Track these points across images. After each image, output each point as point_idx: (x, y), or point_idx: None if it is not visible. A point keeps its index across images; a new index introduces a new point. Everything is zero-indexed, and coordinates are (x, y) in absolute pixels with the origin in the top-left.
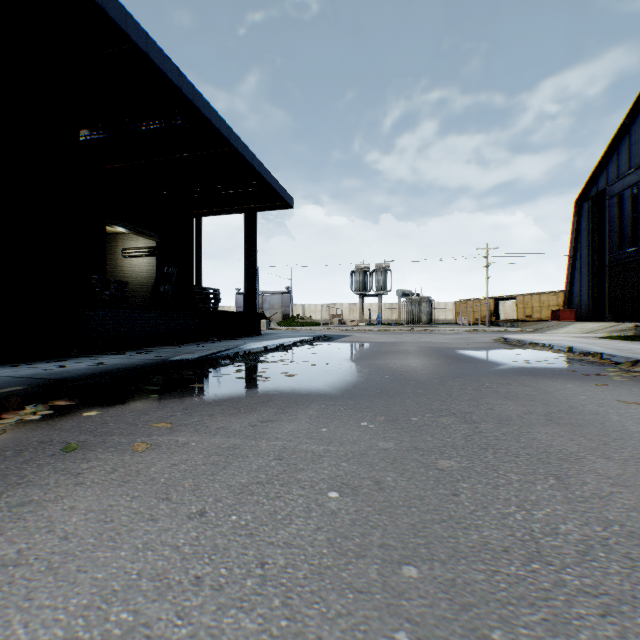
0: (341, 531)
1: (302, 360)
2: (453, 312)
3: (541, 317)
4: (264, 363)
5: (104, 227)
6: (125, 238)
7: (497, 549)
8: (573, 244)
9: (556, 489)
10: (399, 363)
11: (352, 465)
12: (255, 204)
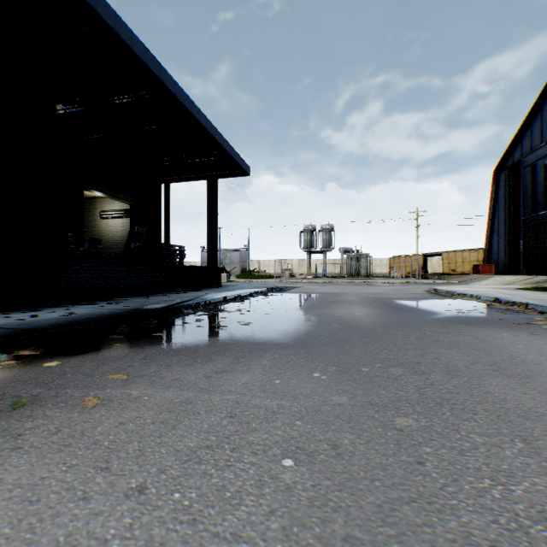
0: (298, 516)
1: (257, 309)
2: (387, 267)
3: (463, 271)
4: (223, 312)
5: (82, 191)
6: (102, 202)
7: (483, 544)
8: (492, 208)
9: (527, 455)
10: (344, 312)
11: (307, 424)
12: (216, 172)
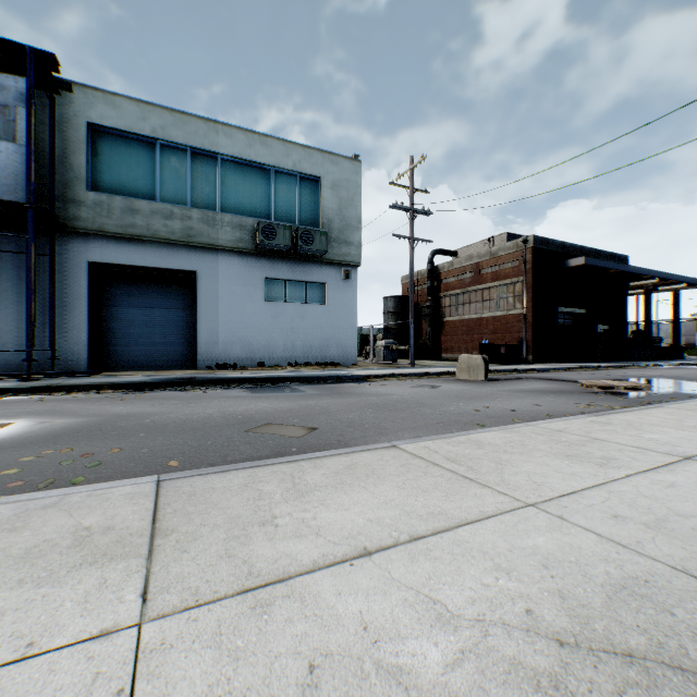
0: None
1: None
2: None
3: None
4: None
5: None
6: None
7: None
8: None
9: None
10: None
11: None
12: (679, 287)
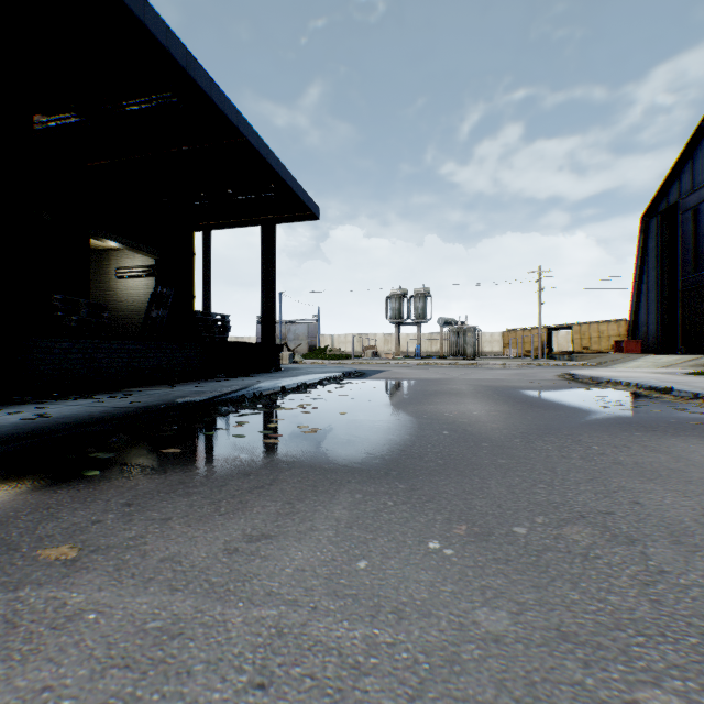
0: None
1: (328, 405)
2: (500, 343)
3: (600, 349)
4: (278, 410)
5: (87, 239)
6: (119, 255)
7: None
8: (639, 266)
9: None
10: (456, 410)
11: None
12: (274, 214)
